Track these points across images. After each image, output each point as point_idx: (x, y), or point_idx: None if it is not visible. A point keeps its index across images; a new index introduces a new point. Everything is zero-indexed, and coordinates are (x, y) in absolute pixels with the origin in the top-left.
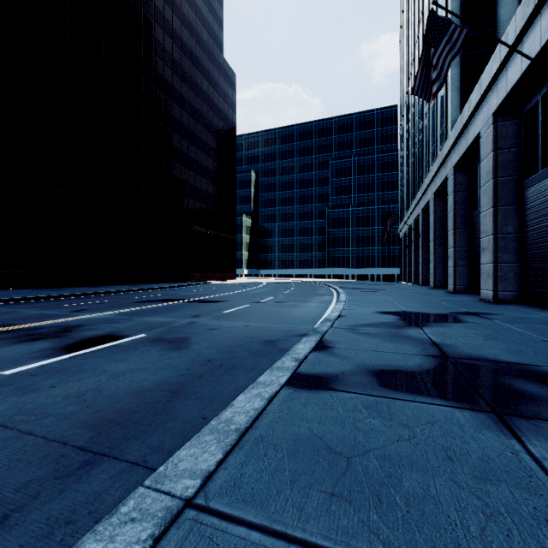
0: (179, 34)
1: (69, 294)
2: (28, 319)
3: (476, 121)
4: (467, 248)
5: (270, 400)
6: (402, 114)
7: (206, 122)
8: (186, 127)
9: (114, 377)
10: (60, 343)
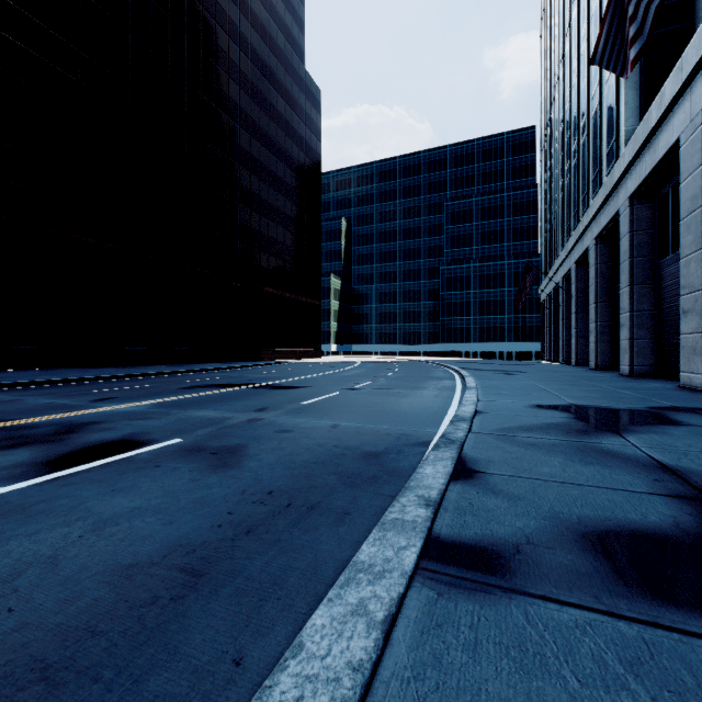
0: (248, 39)
1: (101, 376)
2: (27, 412)
3: (671, 124)
4: (651, 313)
5: (387, 628)
6: (543, 134)
7: (283, 153)
8: (256, 159)
9: (96, 528)
10: (46, 454)
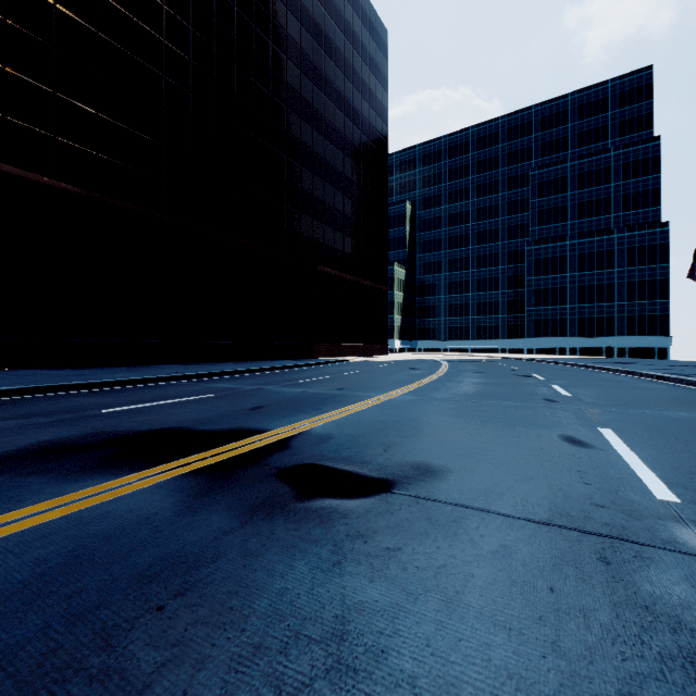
0: None
1: None
2: None
3: None
4: None
5: None
6: None
7: (342, 99)
8: (308, 103)
9: None
10: None
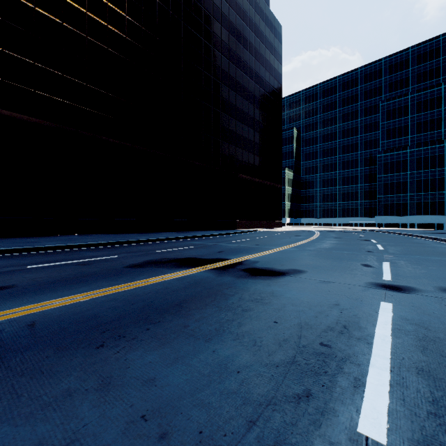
0: None
1: (92, 242)
2: None
3: None
4: None
5: None
6: None
7: (253, 73)
8: (233, 78)
9: None
10: None
